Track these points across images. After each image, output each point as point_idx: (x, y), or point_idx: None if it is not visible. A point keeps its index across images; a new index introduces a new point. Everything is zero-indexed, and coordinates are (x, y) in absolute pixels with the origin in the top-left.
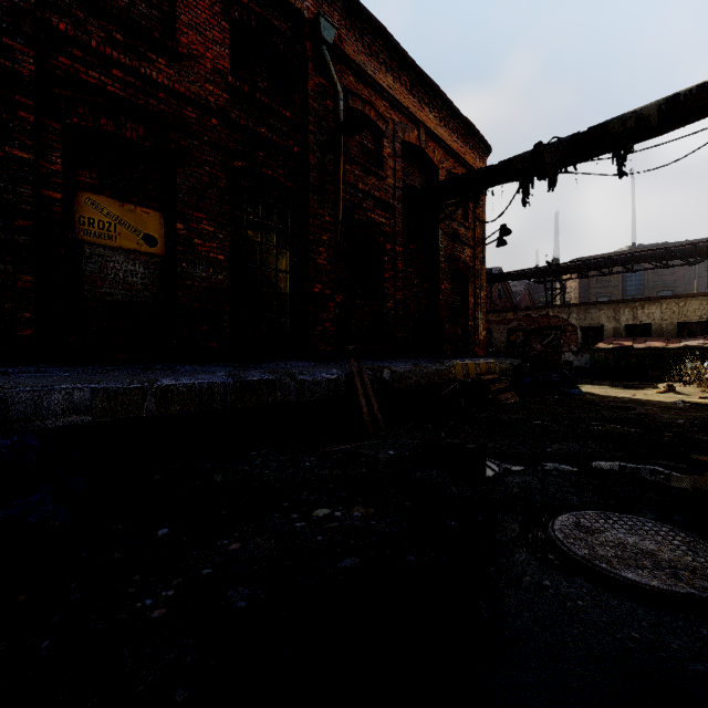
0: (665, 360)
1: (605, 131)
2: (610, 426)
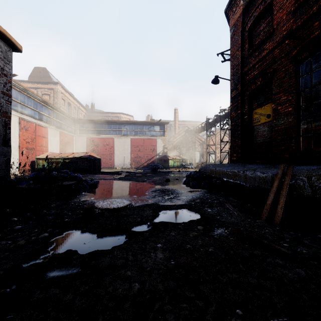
0: None
1: None
2: None
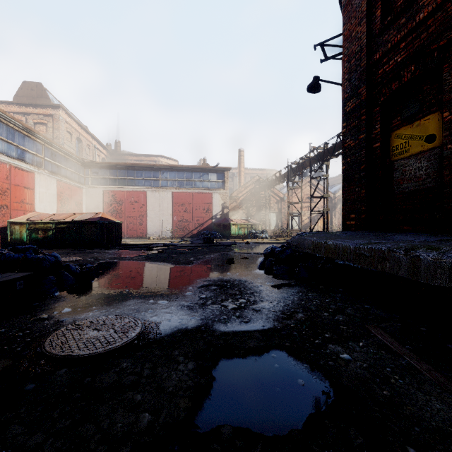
0: None
1: None
2: None
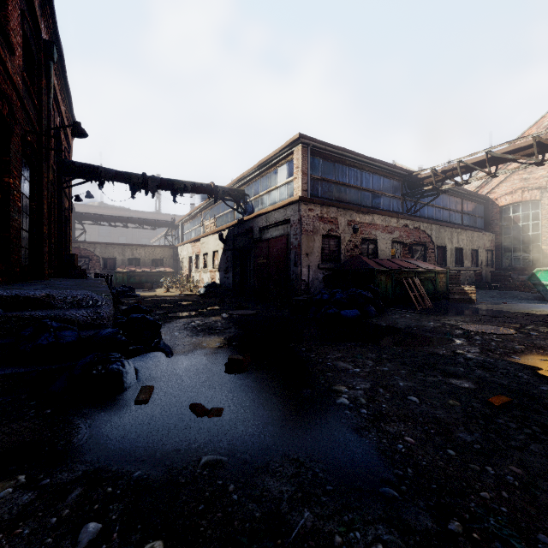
0: (151, 277)
1: (173, 183)
2: (184, 302)
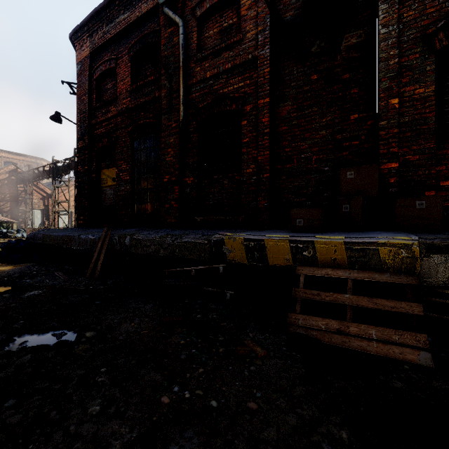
0: None
1: None
2: None
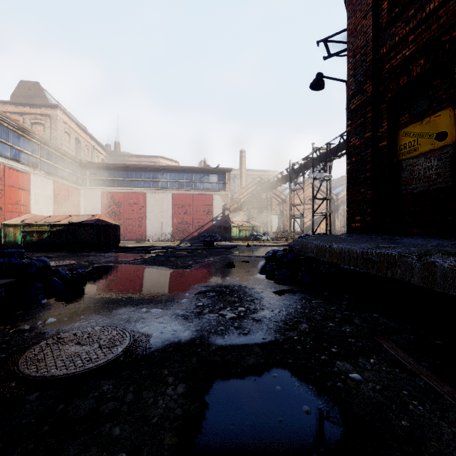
0: None
1: None
2: None
